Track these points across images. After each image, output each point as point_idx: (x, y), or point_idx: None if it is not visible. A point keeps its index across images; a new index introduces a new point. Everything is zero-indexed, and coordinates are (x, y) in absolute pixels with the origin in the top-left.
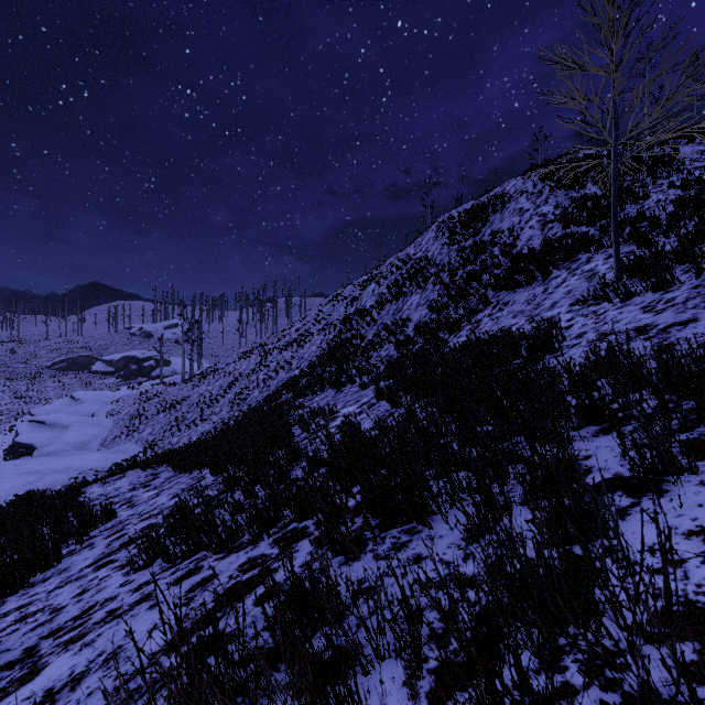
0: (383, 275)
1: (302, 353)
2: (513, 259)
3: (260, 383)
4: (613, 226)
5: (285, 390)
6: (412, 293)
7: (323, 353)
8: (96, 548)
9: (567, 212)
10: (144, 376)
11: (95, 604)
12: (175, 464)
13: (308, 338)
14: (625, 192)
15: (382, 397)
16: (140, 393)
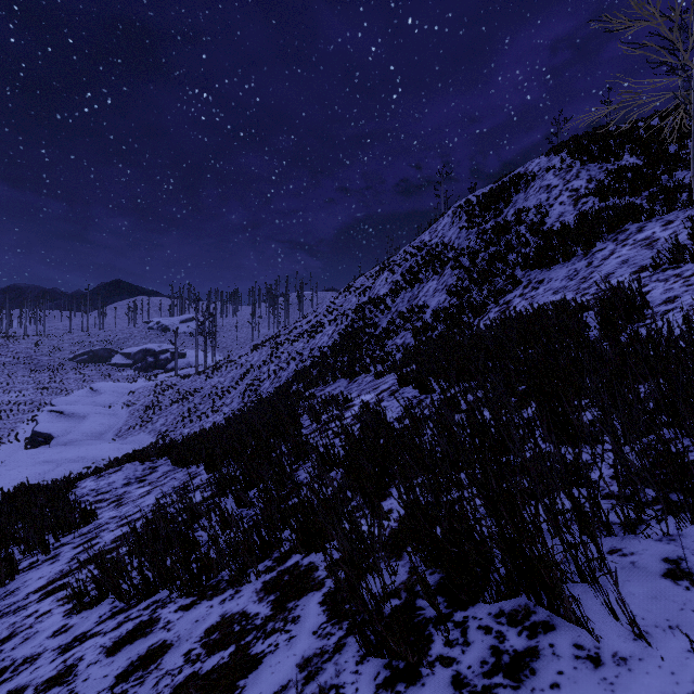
0: (397, 263)
1: (313, 343)
2: (544, 236)
3: (271, 375)
4: (693, 171)
5: (296, 380)
6: (428, 279)
7: (335, 342)
8: (58, 561)
9: (604, 184)
10: (161, 368)
11: (8, 666)
12: (173, 457)
13: (320, 329)
14: (672, 158)
15: (406, 382)
16: (155, 385)
